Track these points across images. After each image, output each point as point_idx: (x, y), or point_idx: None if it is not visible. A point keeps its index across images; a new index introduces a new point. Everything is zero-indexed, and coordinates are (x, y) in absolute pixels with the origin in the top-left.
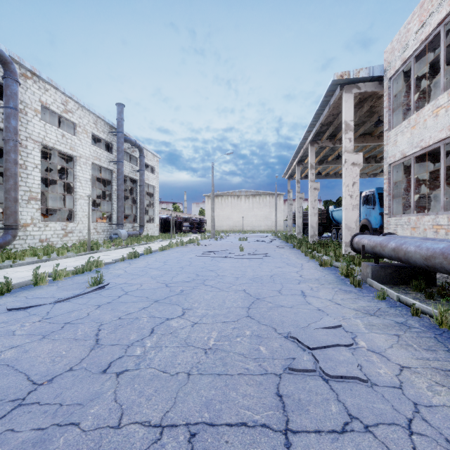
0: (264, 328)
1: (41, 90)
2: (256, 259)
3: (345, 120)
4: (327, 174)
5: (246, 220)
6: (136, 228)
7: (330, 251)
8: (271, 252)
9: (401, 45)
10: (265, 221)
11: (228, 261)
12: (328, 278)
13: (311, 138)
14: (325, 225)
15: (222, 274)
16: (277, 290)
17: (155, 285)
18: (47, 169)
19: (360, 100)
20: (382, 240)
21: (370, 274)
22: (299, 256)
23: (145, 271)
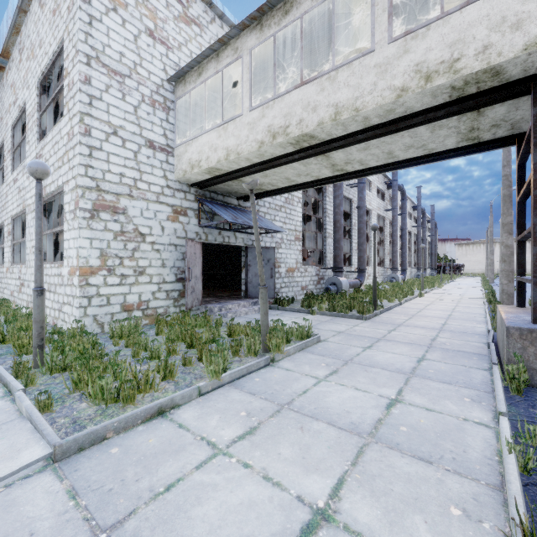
0: None
1: None
2: None
3: None
4: None
5: None
6: (430, 271)
7: None
8: None
9: None
10: None
11: None
12: None
13: None
14: None
15: None
16: None
17: None
18: None
19: None
20: None
21: None
22: None
23: None
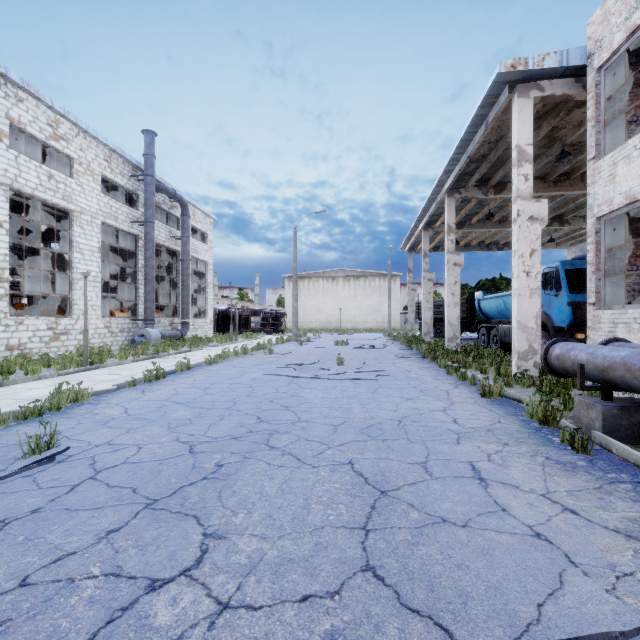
0: (420, 636)
1: (9, 99)
2: (365, 380)
3: (518, 144)
4: (467, 245)
5: (345, 313)
6: (177, 326)
7: (485, 364)
8: (389, 366)
9: (626, 3)
10: (373, 314)
11: (319, 385)
12: (509, 425)
13: (450, 183)
14: (464, 321)
15: (306, 417)
16: (420, 464)
17: (166, 450)
18: (43, 236)
19: (537, 116)
20: (627, 355)
21: (600, 423)
22: (438, 376)
23: (162, 411)
